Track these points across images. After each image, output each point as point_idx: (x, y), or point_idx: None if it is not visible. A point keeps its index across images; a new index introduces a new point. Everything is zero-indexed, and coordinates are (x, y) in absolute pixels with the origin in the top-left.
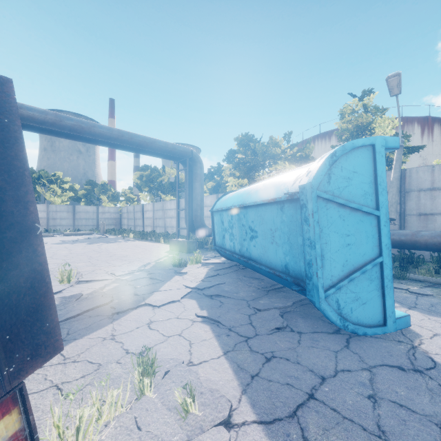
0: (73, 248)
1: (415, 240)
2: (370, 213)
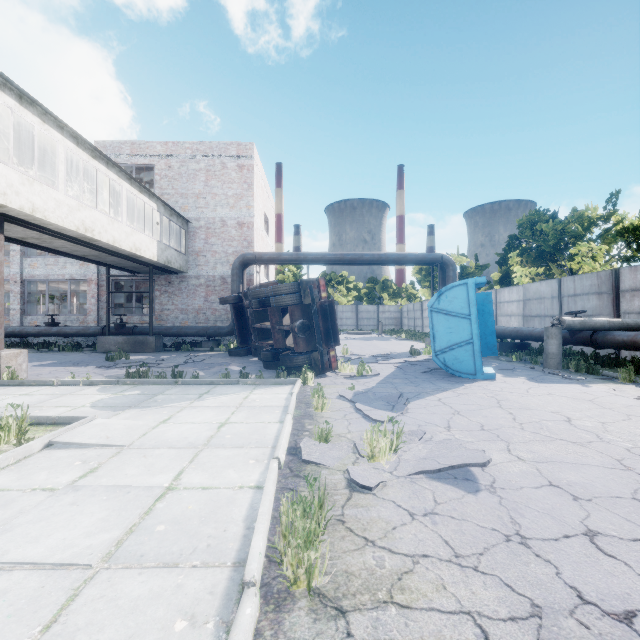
0: (352, 342)
1: (634, 341)
2: (464, 317)
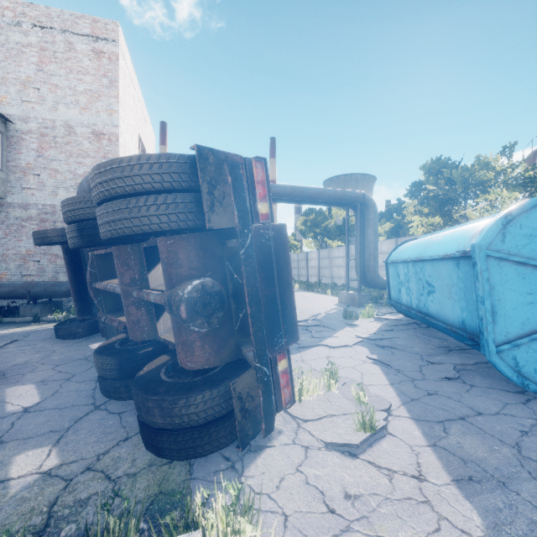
0: None
1: None
2: None
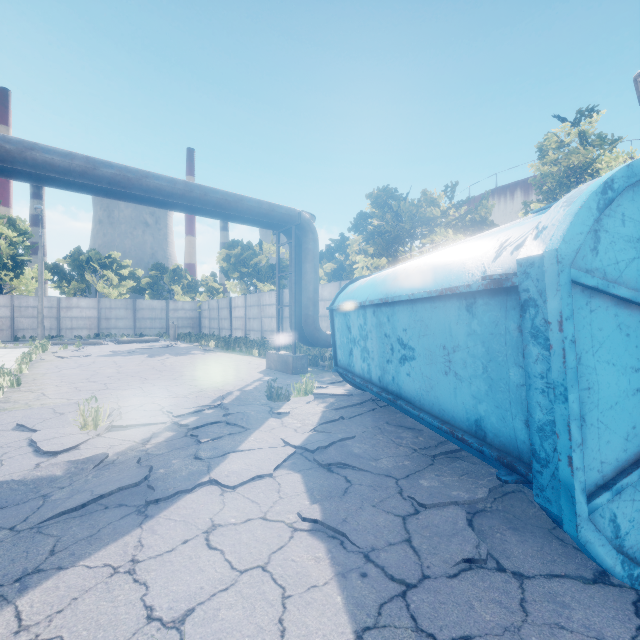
0: (124, 364)
1: None
2: None
